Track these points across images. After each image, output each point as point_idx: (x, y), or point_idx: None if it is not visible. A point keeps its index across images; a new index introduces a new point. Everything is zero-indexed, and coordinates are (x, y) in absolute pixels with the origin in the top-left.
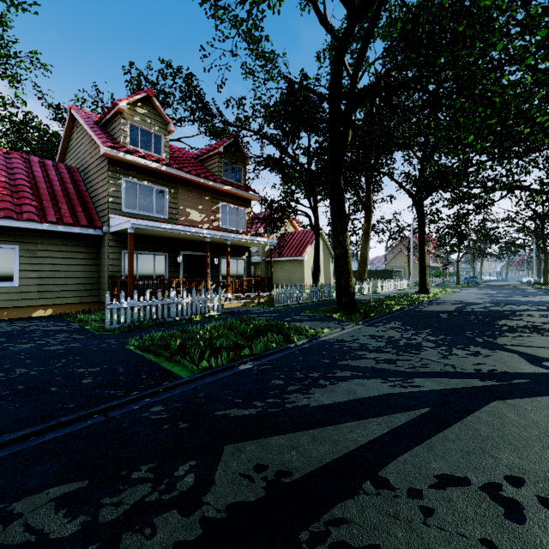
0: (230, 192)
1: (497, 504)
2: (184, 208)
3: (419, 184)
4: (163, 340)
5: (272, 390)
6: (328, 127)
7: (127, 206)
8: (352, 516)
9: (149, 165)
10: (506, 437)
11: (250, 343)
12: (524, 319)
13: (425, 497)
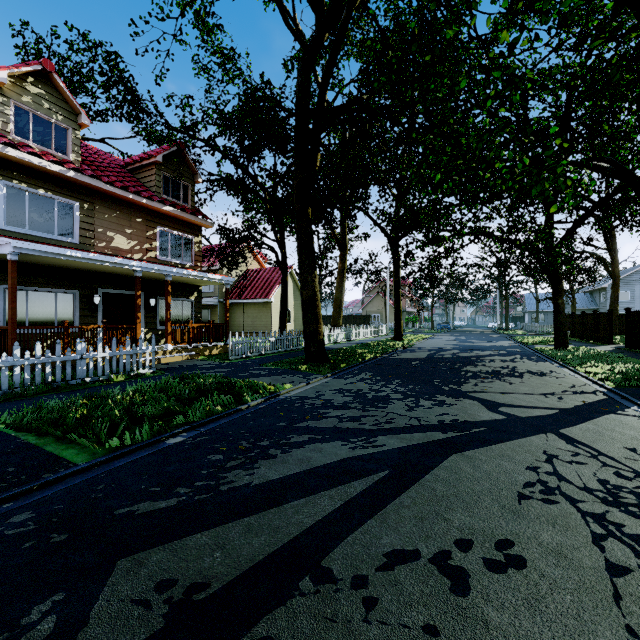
0: (172, 215)
1: (445, 577)
2: (105, 231)
3: (393, 222)
4: (54, 413)
5: (205, 469)
6: (295, 147)
7: (9, 222)
8: (280, 631)
9: (47, 166)
10: (460, 494)
11: (187, 408)
12: (487, 364)
13: (370, 584)
